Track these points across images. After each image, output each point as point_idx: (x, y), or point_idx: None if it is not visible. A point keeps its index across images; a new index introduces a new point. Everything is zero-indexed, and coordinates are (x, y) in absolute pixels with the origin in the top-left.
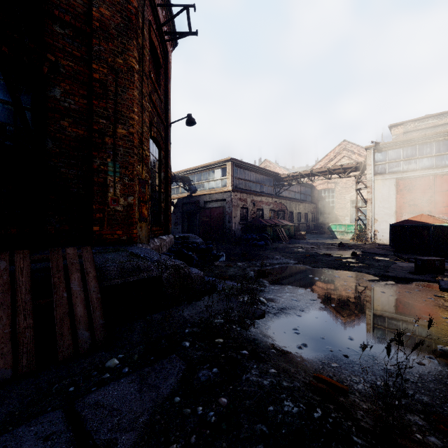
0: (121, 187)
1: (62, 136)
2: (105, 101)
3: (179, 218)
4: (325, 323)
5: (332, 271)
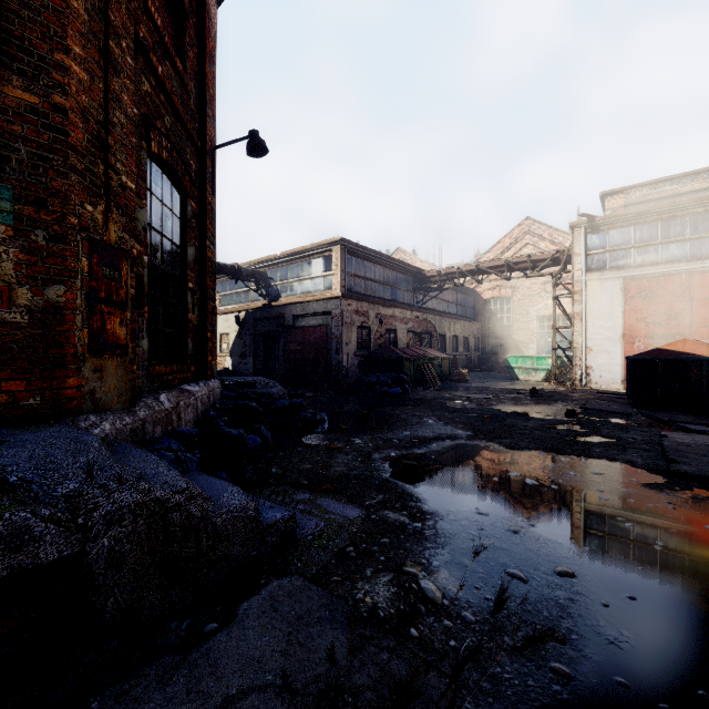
0: (20, 255)
1: None
2: None
3: (249, 344)
4: None
5: (552, 457)
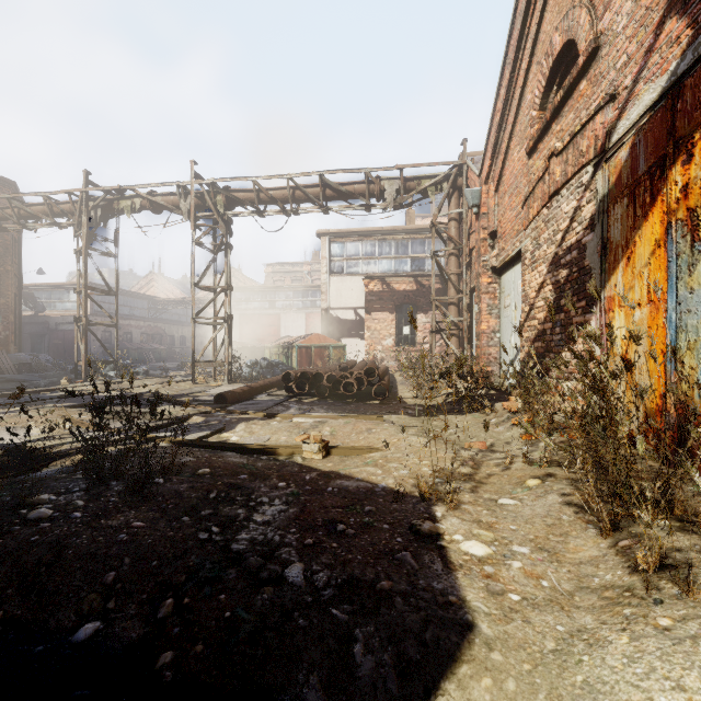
0: (3, 327)
1: None
2: None
3: None
4: None
5: None
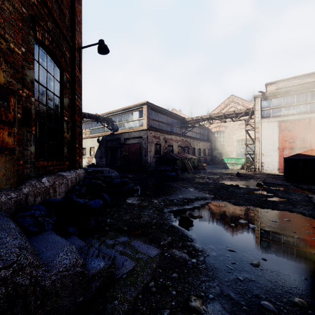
0: None
1: None
2: None
3: (103, 152)
4: None
5: (258, 210)
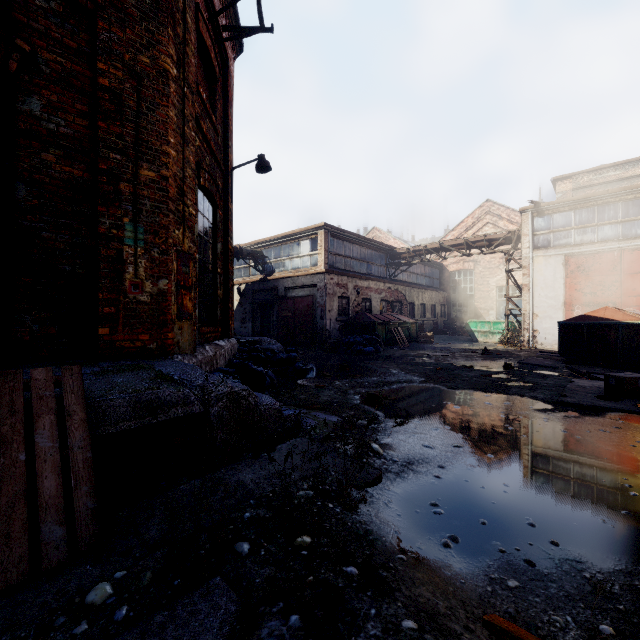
0: (147, 263)
1: (44, 179)
2: (119, 123)
3: (248, 311)
4: (483, 490)
5: (478, 394)
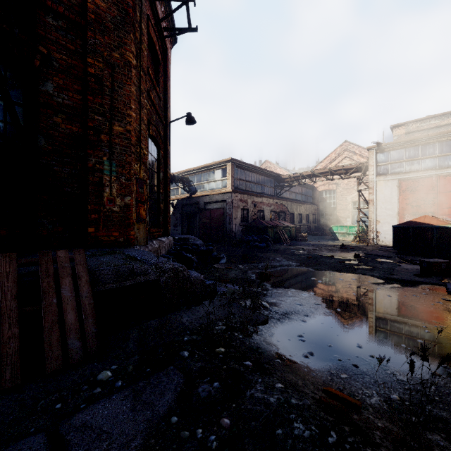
0: (117, 186)
1: (55, 133)
2: (100, 96)
3: (179, 219)
4: (332, 329)
5: (335, 273)
